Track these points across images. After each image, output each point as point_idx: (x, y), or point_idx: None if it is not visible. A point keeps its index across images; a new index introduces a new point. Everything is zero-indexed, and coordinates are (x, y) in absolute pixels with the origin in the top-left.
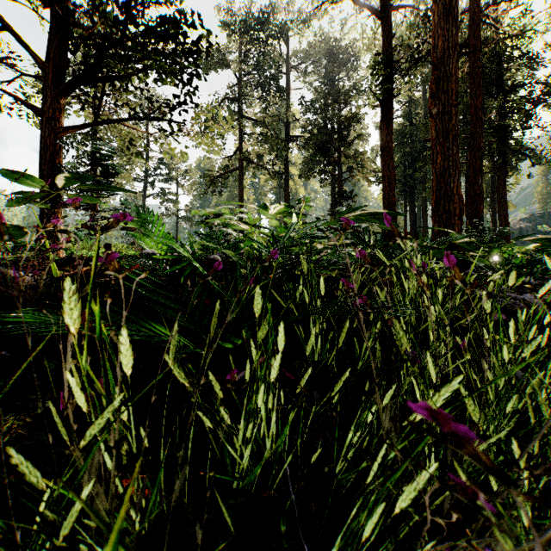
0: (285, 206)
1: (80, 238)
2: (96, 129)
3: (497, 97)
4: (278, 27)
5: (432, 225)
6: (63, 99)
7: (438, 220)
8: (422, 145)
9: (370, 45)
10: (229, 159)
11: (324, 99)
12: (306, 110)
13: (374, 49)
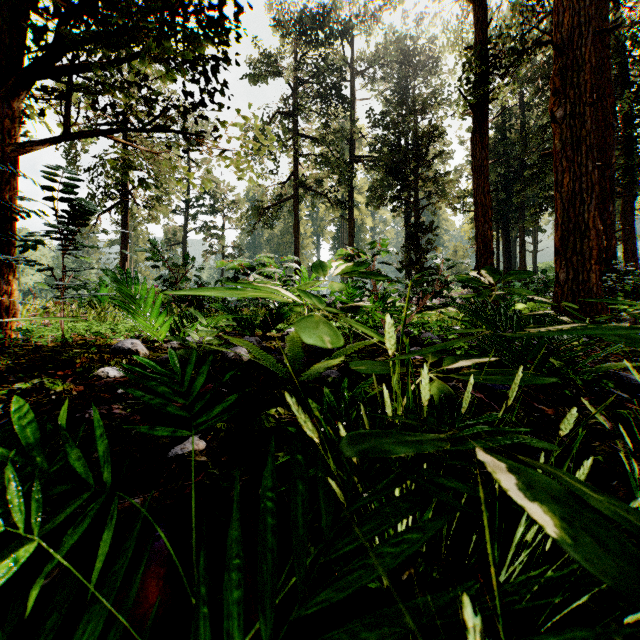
0: (356, 263)
1: (105, 283)
2: (127, 154)
3: (622, 99)
4: (341, 25)
5: (556, 272)
6: (18, 101)
7: (566, 265)
8: (519, 164)
9: (457, 38)
10: (282, 186)
11: (396, 110)
12: (375, 125)
13: (461, 44)
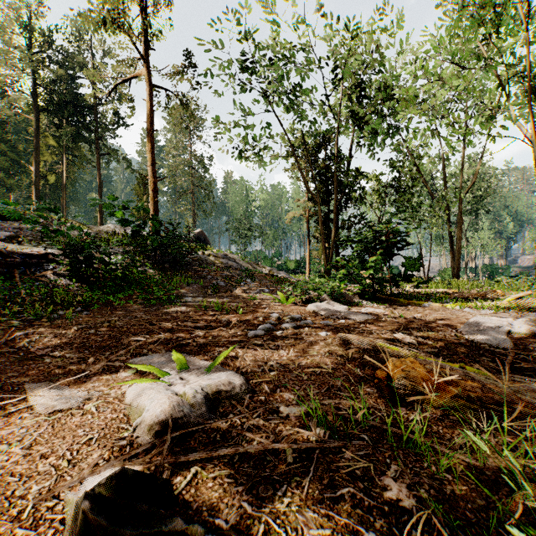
0: None
1: None
2: None
3: None
4: None
5: None
6: None
7: None
8: None
9: None
10: None
11: None
12: None
13: None
